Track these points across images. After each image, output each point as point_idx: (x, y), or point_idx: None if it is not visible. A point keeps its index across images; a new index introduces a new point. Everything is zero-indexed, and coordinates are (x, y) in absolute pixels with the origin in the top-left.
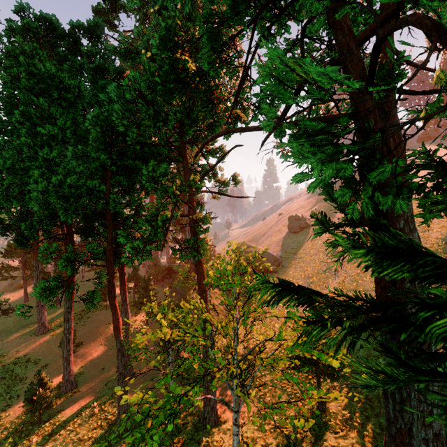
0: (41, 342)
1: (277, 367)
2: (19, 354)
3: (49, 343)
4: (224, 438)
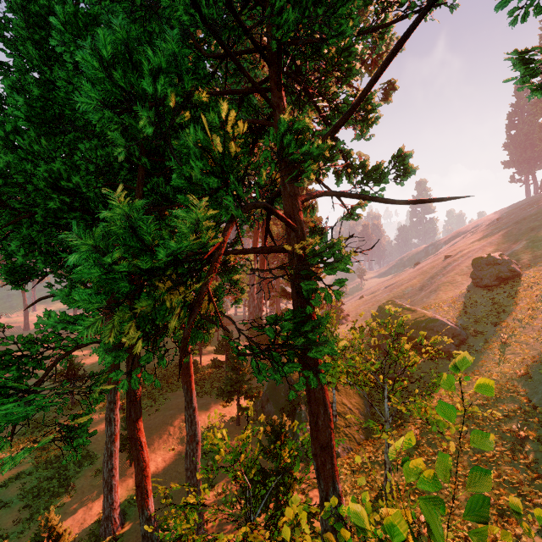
0: None
1: None
2: None
3: None
4: None
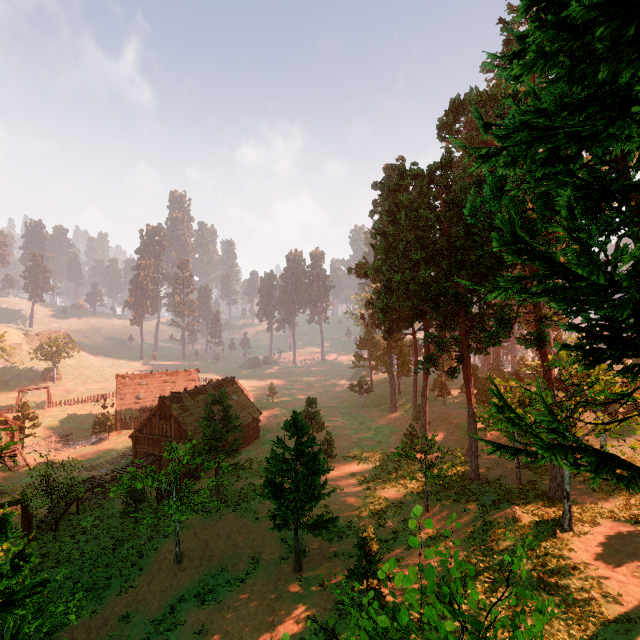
0: (395, 418)
1: None
2: (381, 422)
3: (401, 420)
4: None
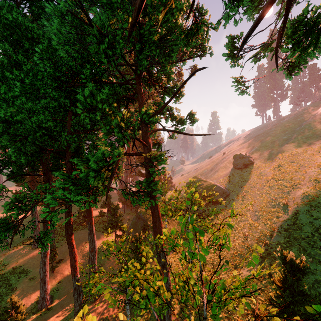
0: (34, 255)
1: (235, 309)
2: (16, 264)
3: (39, 256)
4: None
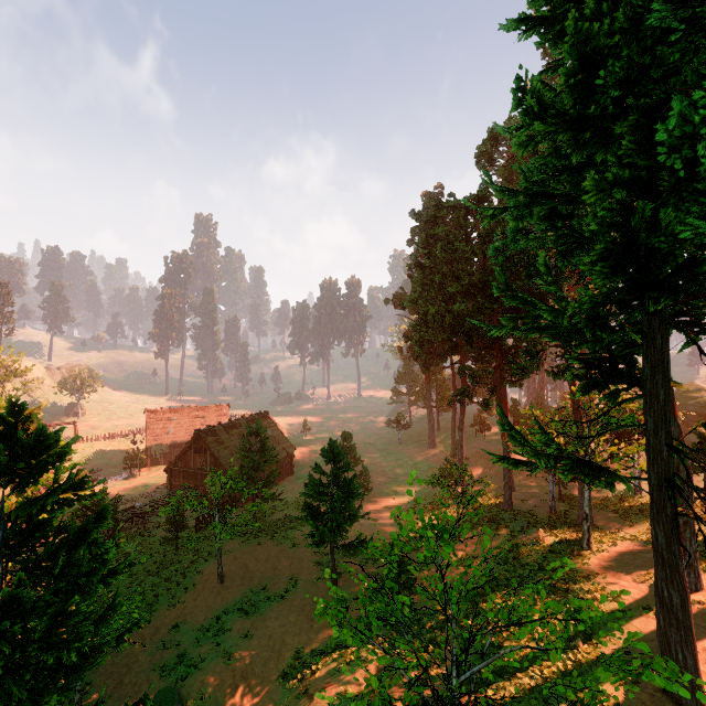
0: (433, 454)
1: None
2: (419, 458)
3: (439, 455)
4: (594, 532)
